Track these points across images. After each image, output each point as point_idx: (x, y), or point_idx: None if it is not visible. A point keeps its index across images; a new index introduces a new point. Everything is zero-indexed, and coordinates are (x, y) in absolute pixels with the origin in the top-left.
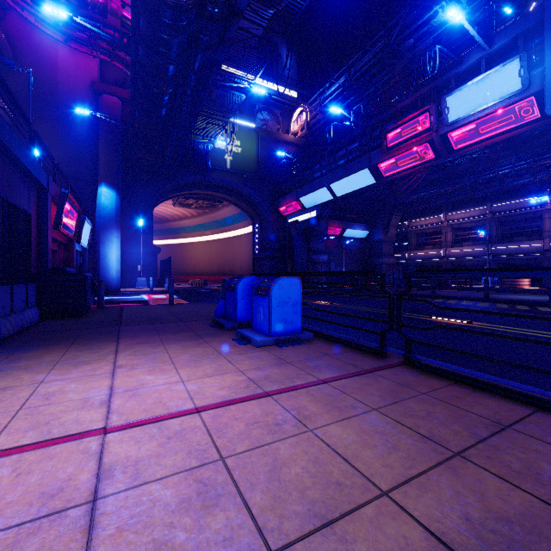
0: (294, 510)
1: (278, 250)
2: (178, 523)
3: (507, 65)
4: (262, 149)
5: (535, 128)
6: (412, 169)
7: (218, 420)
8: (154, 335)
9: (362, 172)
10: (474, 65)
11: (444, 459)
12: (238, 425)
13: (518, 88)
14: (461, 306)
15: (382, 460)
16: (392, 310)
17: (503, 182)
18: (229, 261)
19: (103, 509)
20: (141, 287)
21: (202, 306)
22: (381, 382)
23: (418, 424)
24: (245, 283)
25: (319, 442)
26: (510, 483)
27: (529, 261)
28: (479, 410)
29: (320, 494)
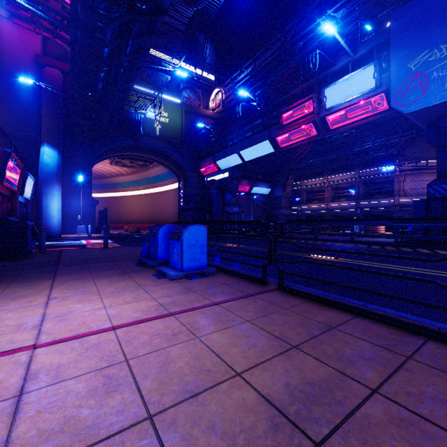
0: (172, 389)
1: (199, 203)
2: (85, 404)
3: (366, 69)
4: (186, 120)
5: (386, 116)
6: (301, 142)
7: (128, 334)
8: (87, 273)
9: (264, 143)
10: (344, 66)
11: (285, 350)
12: (143, 337)
13: (373, 86)
14: (334, 246)
15: (243, 353)
16: (270, 249)
17: (367, 154)
18: (159, 211)
19: (27, 400)
20: (81, 233)
21: (132, 249)
22: (258, 302)
23: (275, 329)
24: (165, 230)
25: (202, 345)
26: (322, 362)
27: (384, 213)
28: (319, 318)
29: (194, 378)
